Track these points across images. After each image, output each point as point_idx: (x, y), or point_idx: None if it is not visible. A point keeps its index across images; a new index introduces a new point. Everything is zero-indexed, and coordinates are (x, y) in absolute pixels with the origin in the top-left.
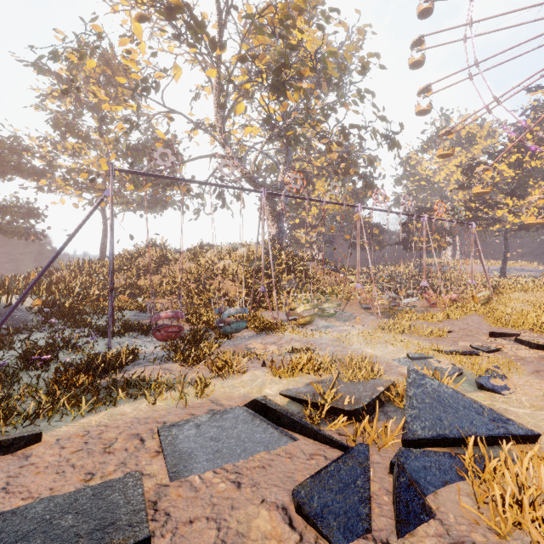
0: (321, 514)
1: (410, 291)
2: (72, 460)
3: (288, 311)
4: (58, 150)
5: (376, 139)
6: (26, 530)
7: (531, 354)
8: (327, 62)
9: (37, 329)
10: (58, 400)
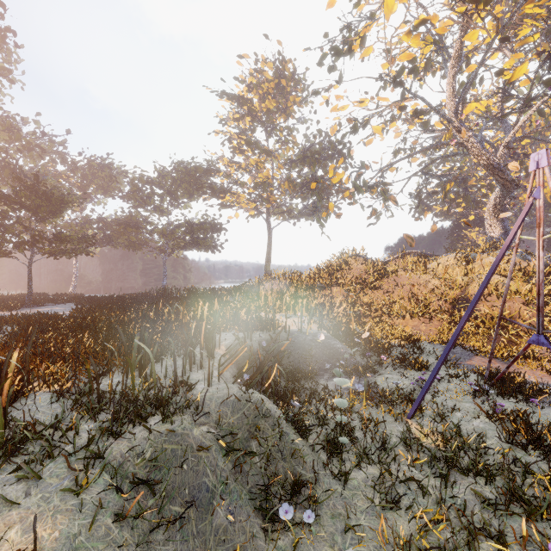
0: None
1: None
2: None
3: None
4: (241, 167)
5: None
6: None
7: None
8: None
9: (381, 369)
10: None
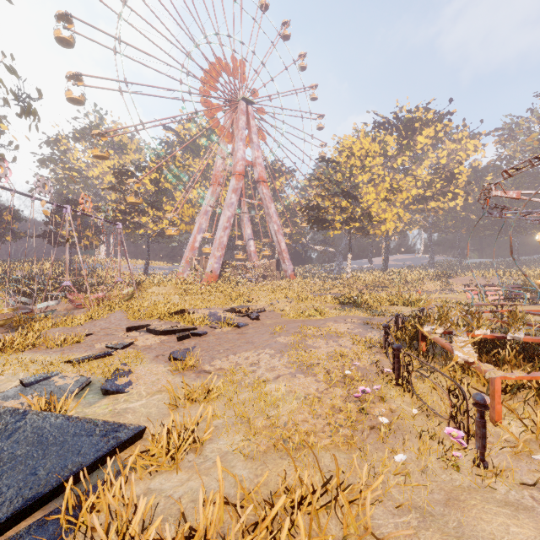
0: None
1: (48, 293)
2: None
3: None
4: None
5: None
6: None
7: (156, 341)
8: None
9: None
10: None
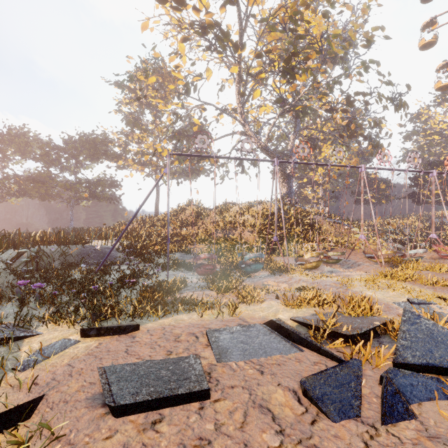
0: (321, 399)
1: (417, 242)
2: (158, 342)
3: (297, 257)
4: (129, 139)
5: (381, 103)
6: (142, 374)
7: None
8: (332, 44)
9: (123, 263)
10: (145, 307)
